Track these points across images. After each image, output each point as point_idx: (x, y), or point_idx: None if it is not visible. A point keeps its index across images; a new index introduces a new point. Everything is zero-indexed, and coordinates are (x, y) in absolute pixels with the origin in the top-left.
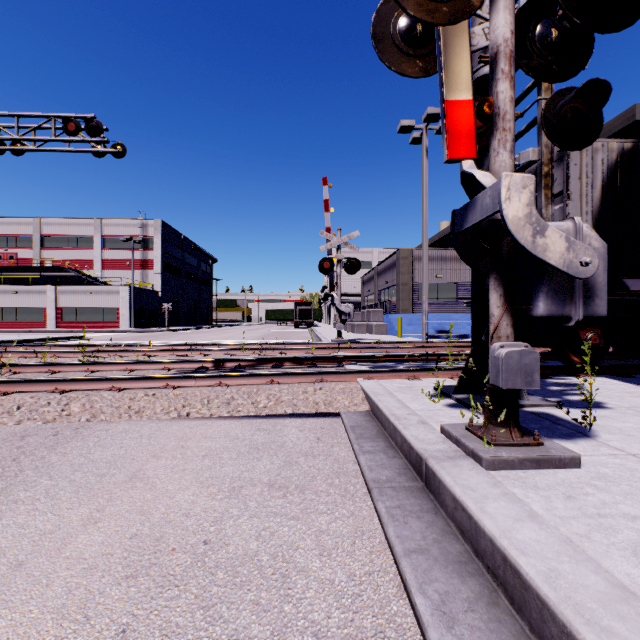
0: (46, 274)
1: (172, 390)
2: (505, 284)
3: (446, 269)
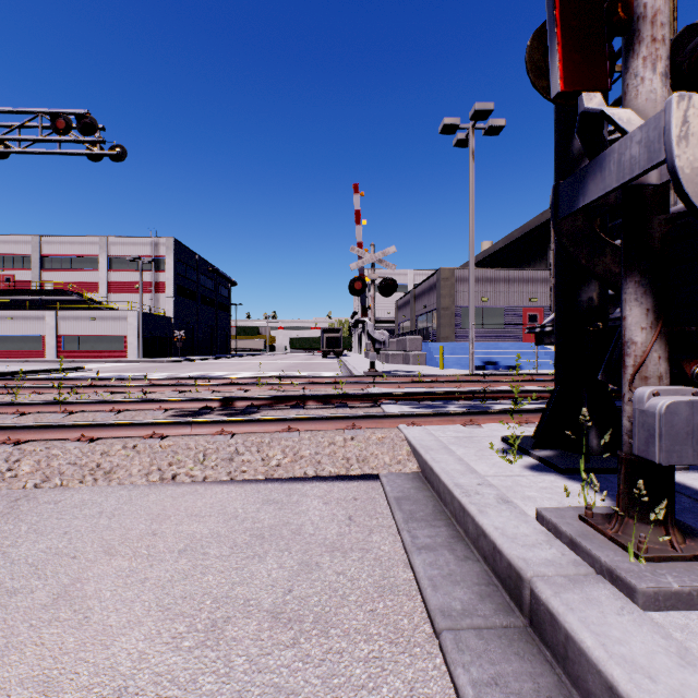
0: (46, 298)
1: (159, 440)
2: (656, 291)
3: (492, 292)
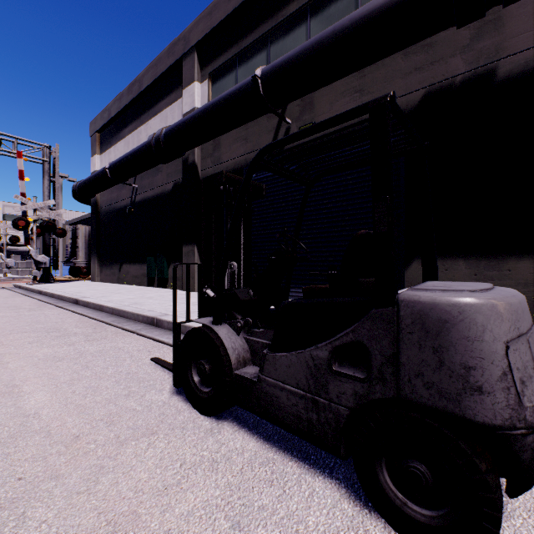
0: None
1: None
2: (35, 262)
3: None
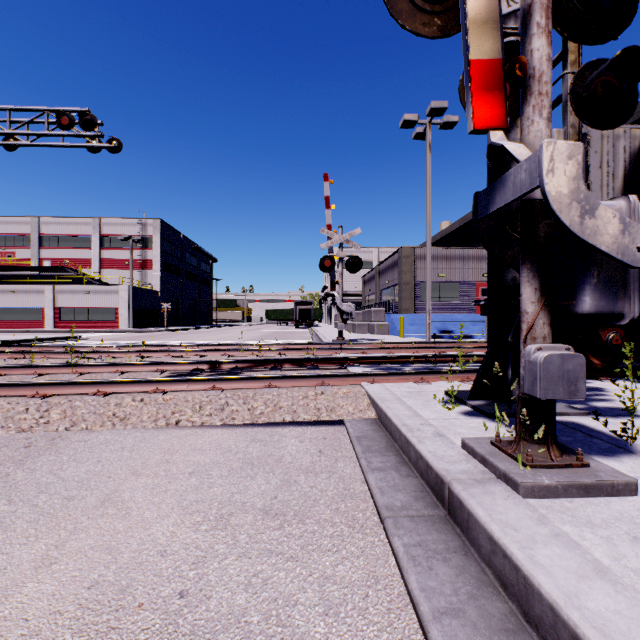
0: (44, 274)
1: (162, 395)
2: (541, 276)
3: (449, 268)
